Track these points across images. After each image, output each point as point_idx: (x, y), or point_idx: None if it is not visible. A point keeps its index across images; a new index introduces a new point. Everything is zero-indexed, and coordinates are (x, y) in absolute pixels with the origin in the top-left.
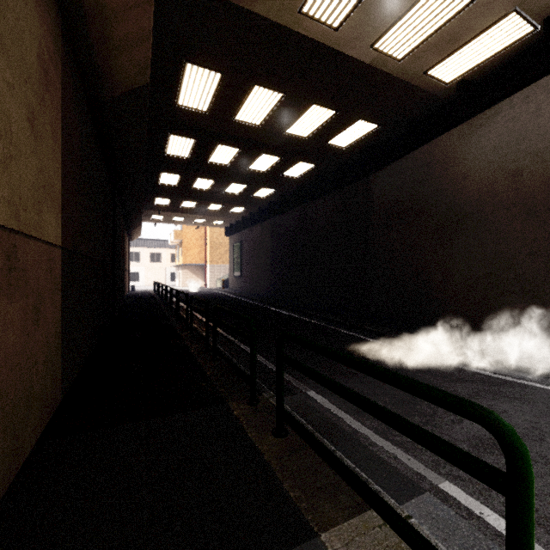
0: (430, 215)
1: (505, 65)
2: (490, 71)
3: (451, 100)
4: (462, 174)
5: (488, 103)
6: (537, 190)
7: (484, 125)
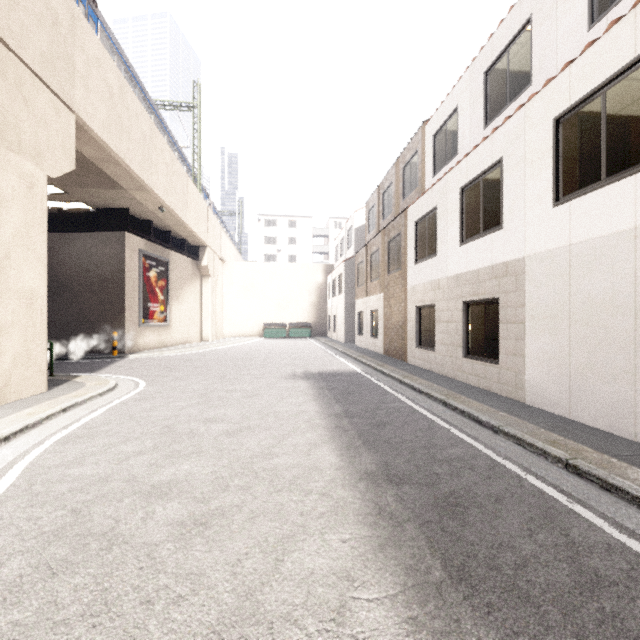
0: None
1: (84, 214)
2: (76, 212)
3: (55, 213)
4: (61, 262)
5: (74, 231)
6: (96, 282)
7: (73, 240)
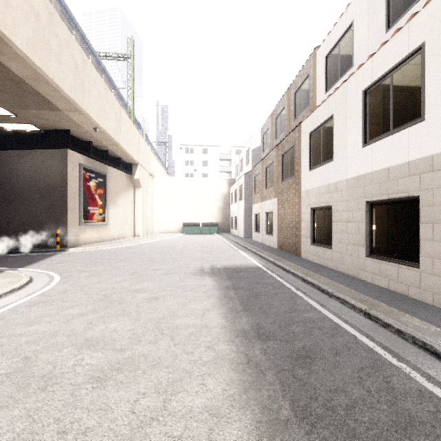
0: (0, 189)
1: (35, 135)
2: (29, 133)
3: (12, 135)
4: (17, 174)
5: (27, 148)
6: (44, 189)
7: (26, 156)
